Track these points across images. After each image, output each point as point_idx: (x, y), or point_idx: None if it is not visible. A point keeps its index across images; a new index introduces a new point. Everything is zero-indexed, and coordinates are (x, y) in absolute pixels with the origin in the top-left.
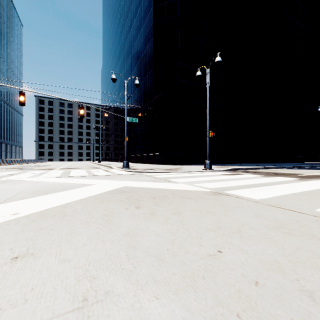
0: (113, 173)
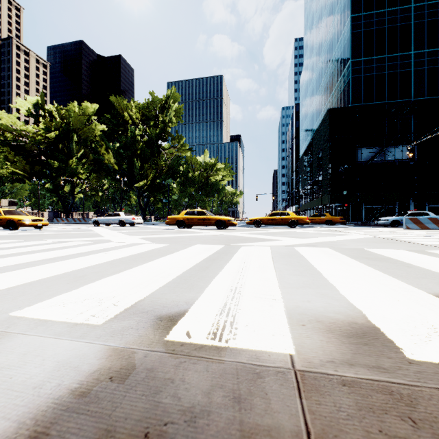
0: None
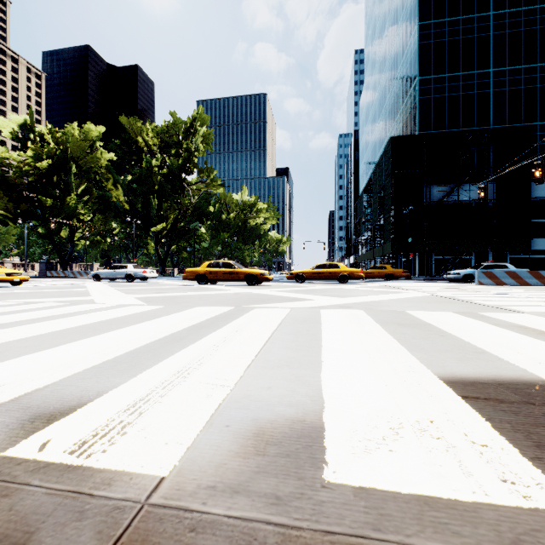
0: (521, 305)
